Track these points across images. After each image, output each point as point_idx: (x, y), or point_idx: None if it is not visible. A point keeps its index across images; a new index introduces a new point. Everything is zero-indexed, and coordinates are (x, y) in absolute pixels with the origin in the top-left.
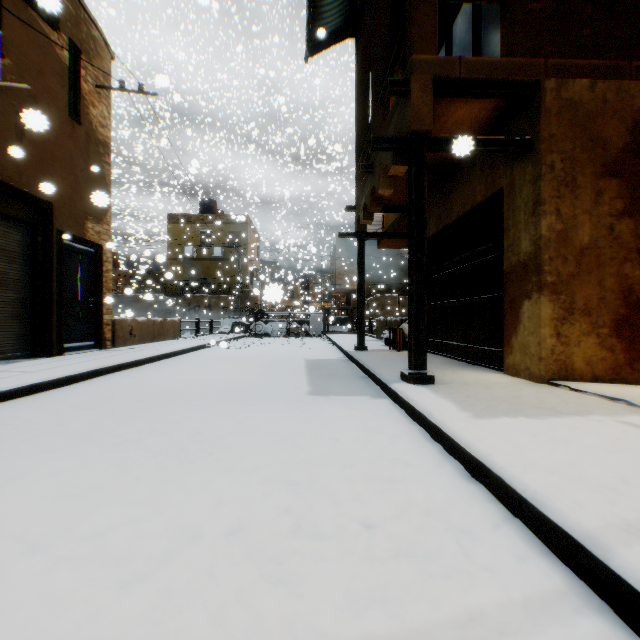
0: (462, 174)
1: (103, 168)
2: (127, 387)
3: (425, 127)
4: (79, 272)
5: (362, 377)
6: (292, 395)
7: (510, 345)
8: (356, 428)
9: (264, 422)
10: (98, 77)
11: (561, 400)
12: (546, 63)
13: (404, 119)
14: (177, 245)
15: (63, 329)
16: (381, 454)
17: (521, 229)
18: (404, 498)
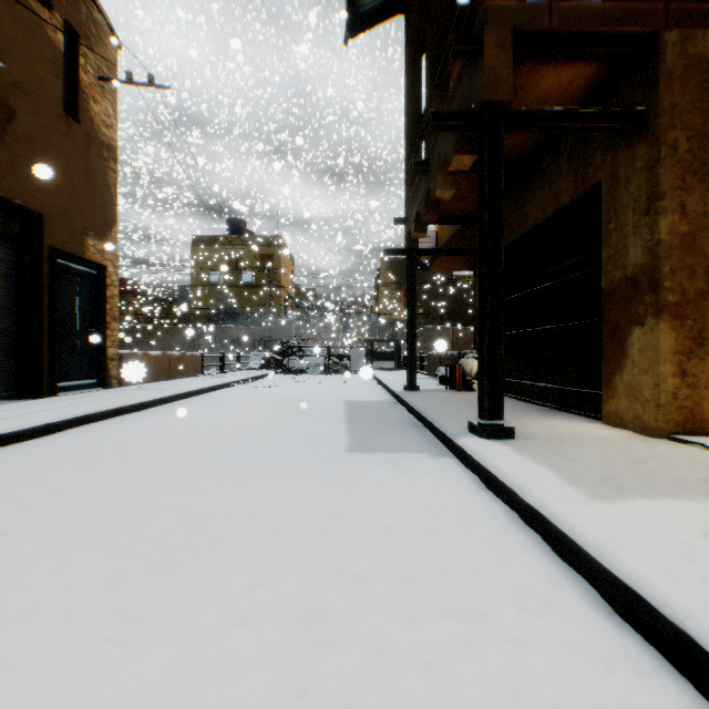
0: (541, 171)
1: (107, 175)
2: (119, 438)
3: (503, 97)
4: (77, 297)
5: (415, 426)
6: (326, 451)
7: (611, 386)
8: (414, 507)
9: (285, 495)
10: (101, 68)
11: (705, 467)
12: (666, 9)
13: (473, 90)
14: (202, 270)
15: (56, 365)
16: (456, 557)
17: (628, 234)
18: (510, 662)
